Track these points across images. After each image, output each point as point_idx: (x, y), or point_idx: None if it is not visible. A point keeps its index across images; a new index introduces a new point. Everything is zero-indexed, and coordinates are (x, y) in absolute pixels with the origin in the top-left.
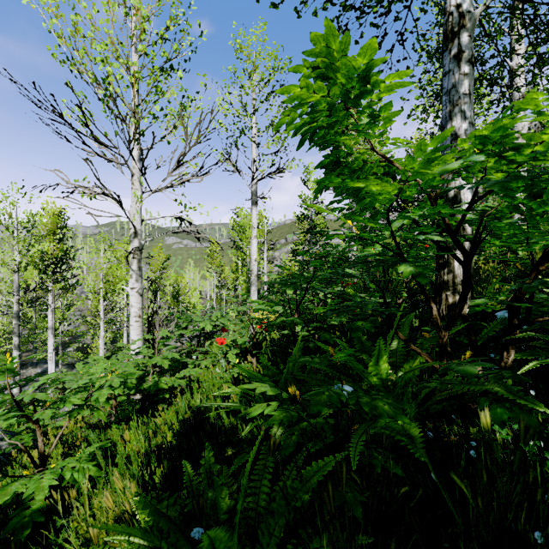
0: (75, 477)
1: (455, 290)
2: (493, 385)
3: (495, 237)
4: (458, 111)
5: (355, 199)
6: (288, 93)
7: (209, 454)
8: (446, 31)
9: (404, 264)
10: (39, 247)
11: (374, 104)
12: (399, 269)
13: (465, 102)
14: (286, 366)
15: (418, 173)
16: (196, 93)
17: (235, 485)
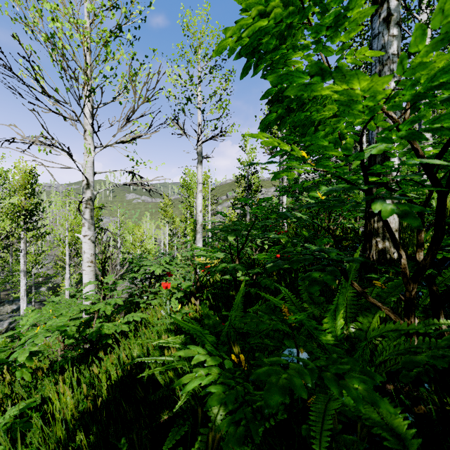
0: None
1: (384, 236)
2: None
3: (445, 180)
4: (387, 70)
5: (301, 139)
6: None
7: None
8: None
9: (379, 201)
10: (10, 200)
11: None
12: (374, 208)
13: (394, 62)
14: (228, 319)
15: (419, 65)
16: (145, 56)
17: None
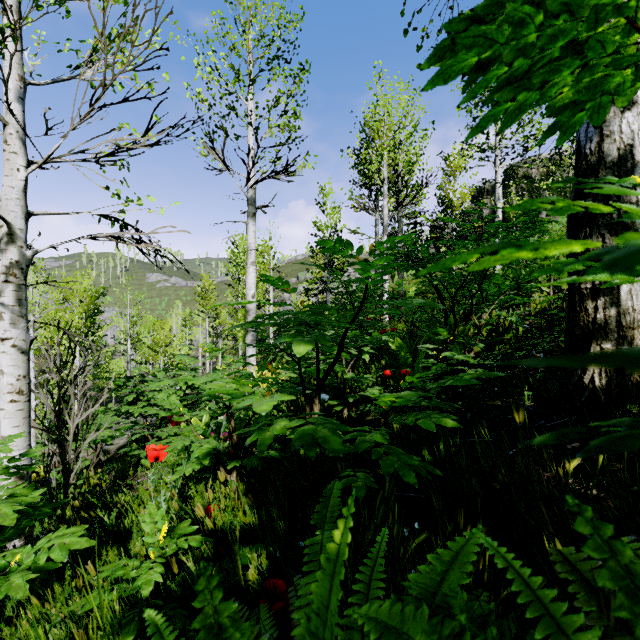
0: None
1: (620, 340)
2: None
3: None
4: None
5: None
6: None
7: None
8: None
9: None
10: None
11: None
12: None
13: None
14: None
15: None
16: None
17: None
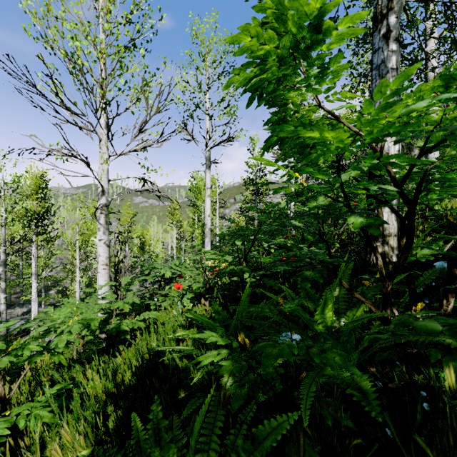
0: (28, 425)
1: (384, 241)
2: (444, 336)
3: (428, 192)
4: None
5: (300, 156)
6: (238, 42)
7: (158, 408)
8: (376, 13)
9: (354, 215)
10: (23, 205)
11: (323, 56)
12: (349, 220)
13: (393, 76)
14: (236, 313)
15: (373, 120)
16: (157, 69)
17: (184, 439)
